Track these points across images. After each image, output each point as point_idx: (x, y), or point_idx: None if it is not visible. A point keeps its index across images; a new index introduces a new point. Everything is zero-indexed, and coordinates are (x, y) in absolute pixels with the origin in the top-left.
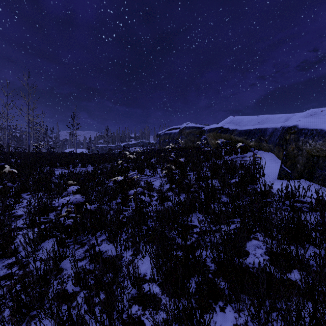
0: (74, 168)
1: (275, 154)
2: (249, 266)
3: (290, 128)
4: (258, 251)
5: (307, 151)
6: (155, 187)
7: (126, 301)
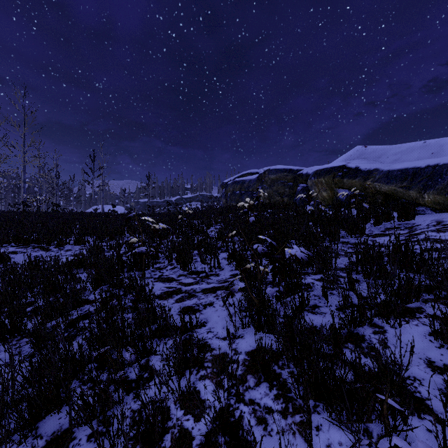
0: (60, 246)
1: None
2: None
3: None
4: None
5: None
6: (207, 340)
7: None
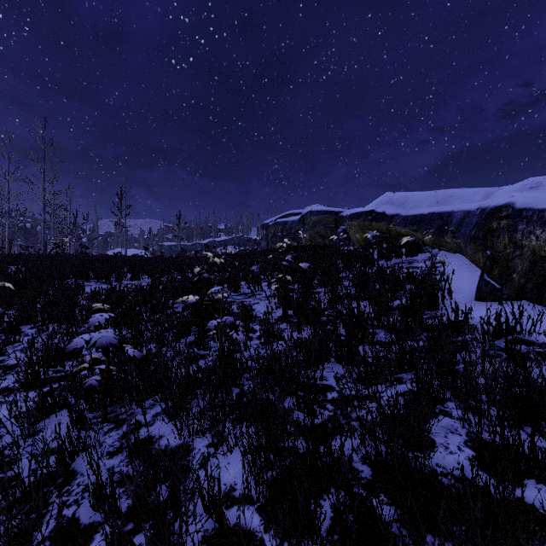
0: (119, 281)
1: (467, 257)
2: (437, 472)
3: (499, 209)
4: (452, 439)
5: (532, 249)
6: (257, 315)
7: (192, 545)
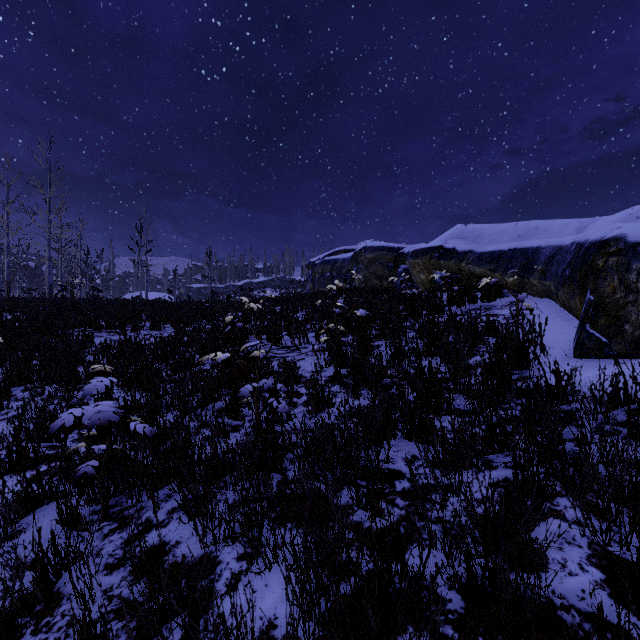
0: (136, 331)
1: (559, 302)
2: (554, 603)
3: (607, 243)
4: (570, 553)
5: None
6: (302, 374)
7: None
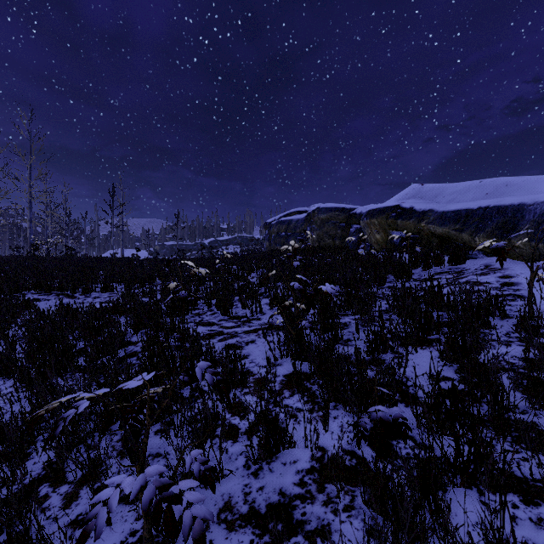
0: (86, 293)
1: None
2: None
3: None
4: None
5: None
6: (250, 368)
7: None
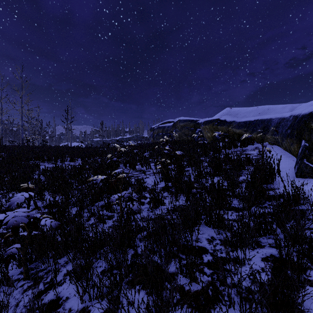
0: (62, 162)
1: (282, 147)
2: None
3: None
4: None
5: None
6: (147, 186)
7: None
